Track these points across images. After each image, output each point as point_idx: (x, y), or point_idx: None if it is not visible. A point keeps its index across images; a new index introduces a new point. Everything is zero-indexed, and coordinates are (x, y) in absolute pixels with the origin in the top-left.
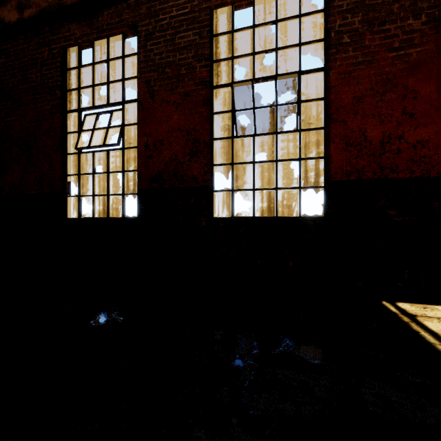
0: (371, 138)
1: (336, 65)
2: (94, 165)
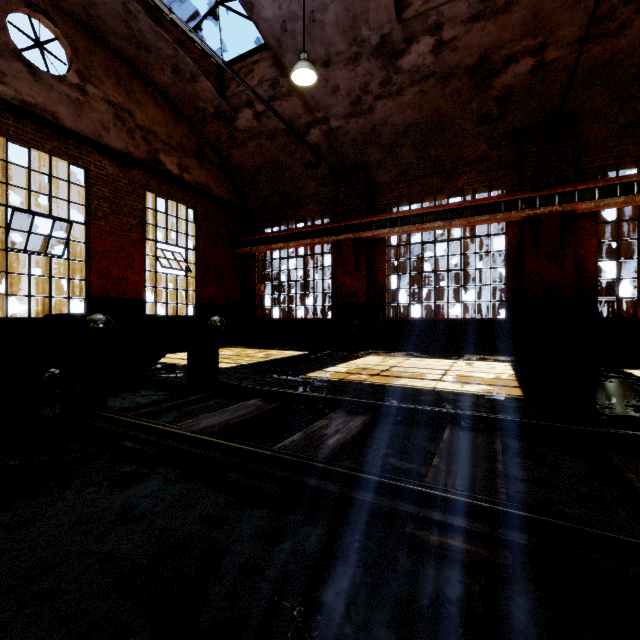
0: (114, 275)
1: (95, 227)
2: None
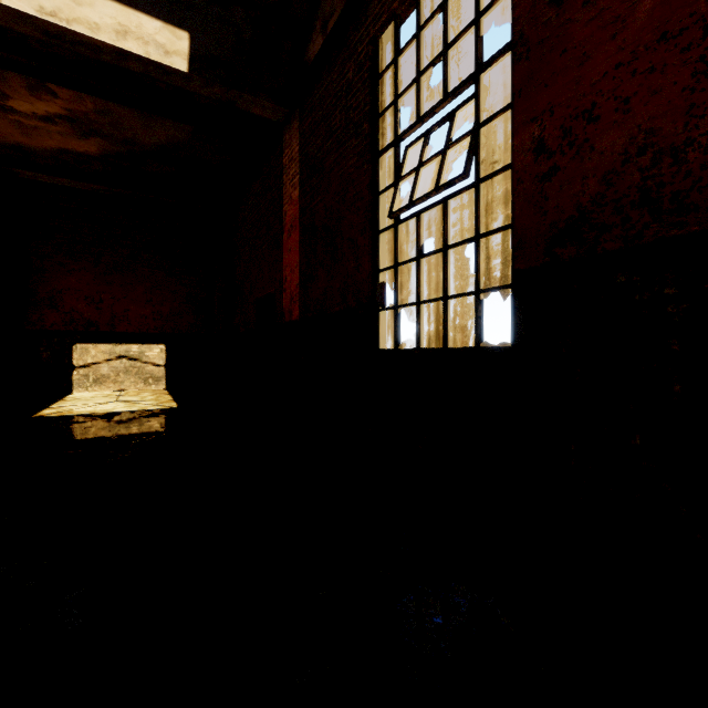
0: None
1: None
2: (420, 241)
